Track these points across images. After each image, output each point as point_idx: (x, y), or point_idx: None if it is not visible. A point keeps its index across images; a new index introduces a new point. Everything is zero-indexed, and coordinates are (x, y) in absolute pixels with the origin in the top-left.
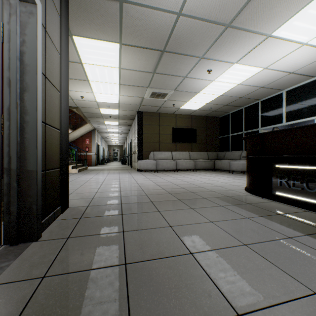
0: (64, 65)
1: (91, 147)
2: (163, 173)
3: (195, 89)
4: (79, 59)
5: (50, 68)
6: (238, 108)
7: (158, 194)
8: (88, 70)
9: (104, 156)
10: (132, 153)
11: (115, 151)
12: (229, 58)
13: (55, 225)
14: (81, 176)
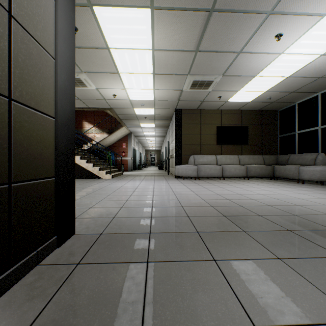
0: (63, 20)
1: (127, 151)
2: (205, 181)
3: (252, 71)
4: (105, 44)
5: (26, 8)
6: (311, 95)
7: (206, 216)
8: (116, 58)
9: (141, 161)
10: (169, 158)
11: (152, 156)
12: (318, 6)
13: (28, 281)
14: (113, 183)
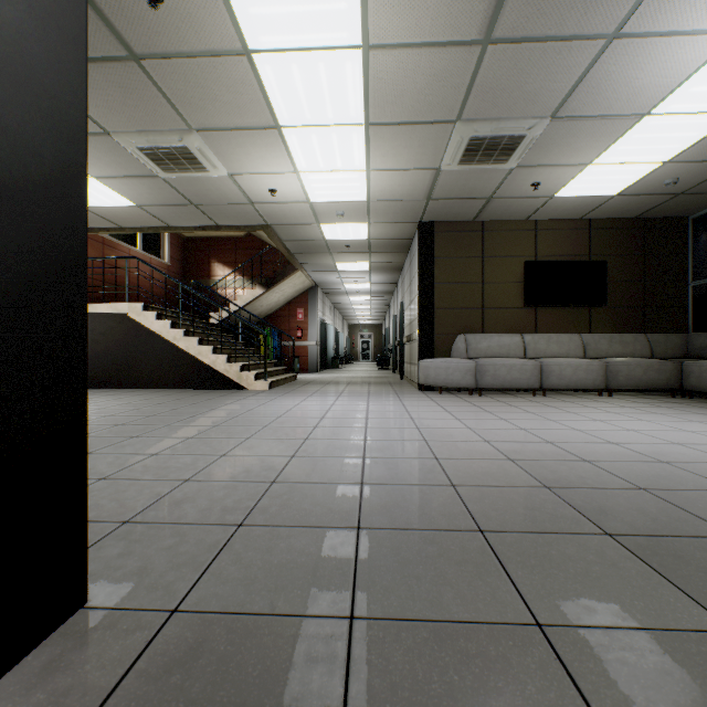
0: None
1: (307, 328)
2: (498, 399)
3: (638, 98)
4: (239, 38)
5: None
6: None
7: (542, 531)
8: (270, 81)
9: (339, 350)
10: (402, 341)
11: (365, 339)
12: None
13: None
14: (269, 401)
